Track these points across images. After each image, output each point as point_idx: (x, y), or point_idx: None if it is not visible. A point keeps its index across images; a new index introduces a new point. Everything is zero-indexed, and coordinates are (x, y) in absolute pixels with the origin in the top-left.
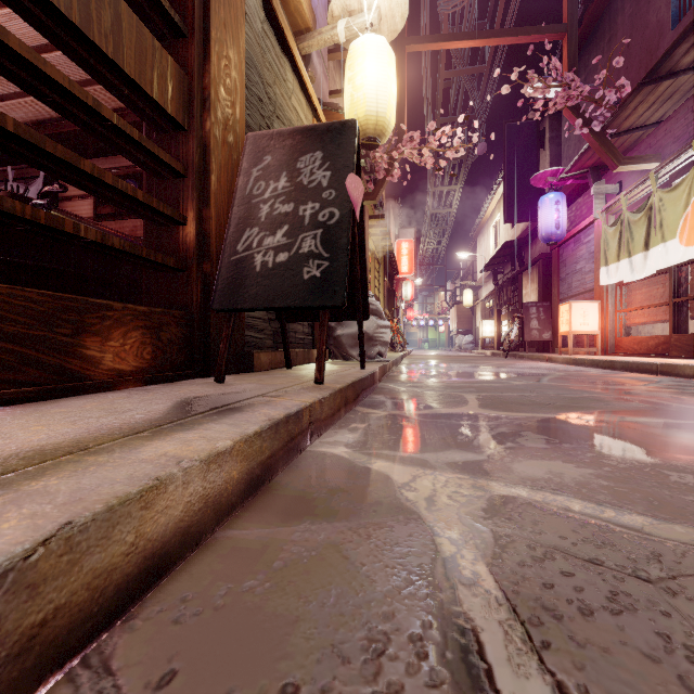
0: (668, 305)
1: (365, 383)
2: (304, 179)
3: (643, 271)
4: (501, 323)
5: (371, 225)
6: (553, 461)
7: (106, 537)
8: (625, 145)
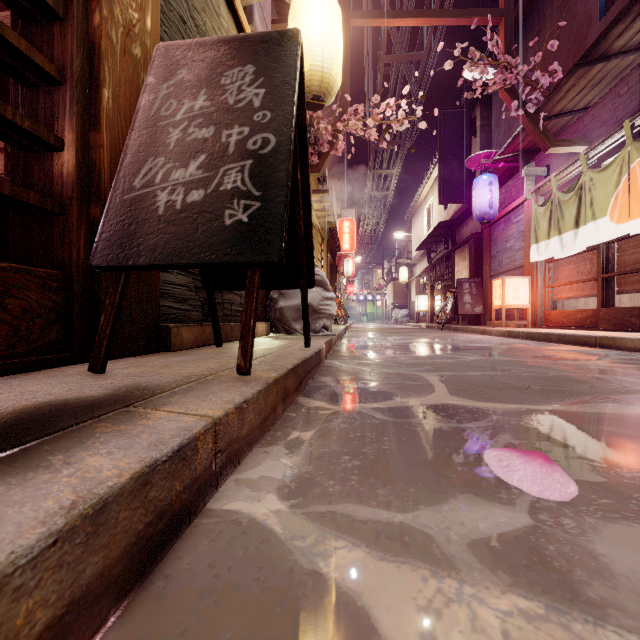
0: (595, 280)
1: (310, 364)
2: (229, 97)
3: (573, 248)
4: (434, 298)
5: (315, 199)
6: None
7: None
8: (553, 130)
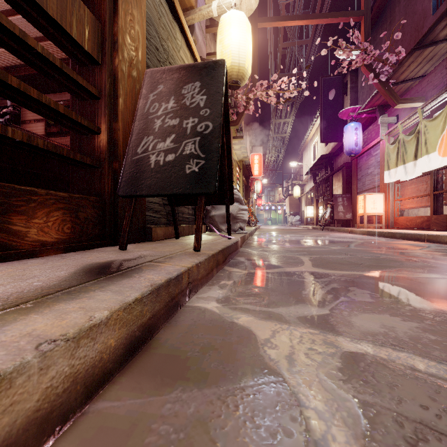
0: (429, 196)
1: (231, 249)
2: (186, 101)
3: (413, 173)
4: (318, 208)
5: (234, 143)
6: (382, 314)
7: None
8: (400, 91)
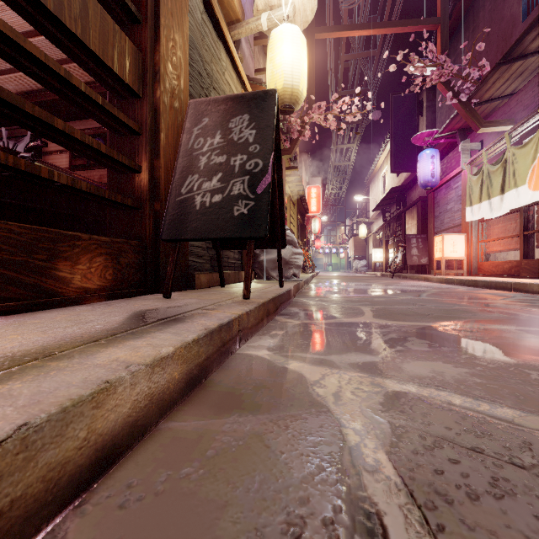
0: (519, 236)
1: (283, 298)
2: (234, 136)
3: (500, 210)
4: (388, 251)
5: (287, 174)
6: (435, 362)
7: (60, 434)
8: (485, 112)
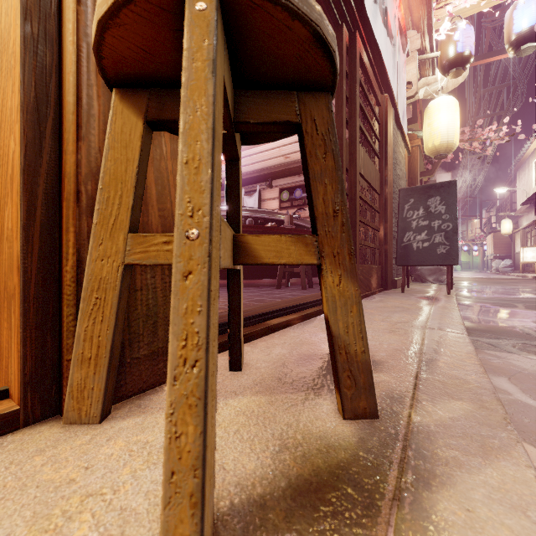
0: None
1: None
2: (431, 210)
3: None
4: None
5: None
6: None
7: None
8: None
